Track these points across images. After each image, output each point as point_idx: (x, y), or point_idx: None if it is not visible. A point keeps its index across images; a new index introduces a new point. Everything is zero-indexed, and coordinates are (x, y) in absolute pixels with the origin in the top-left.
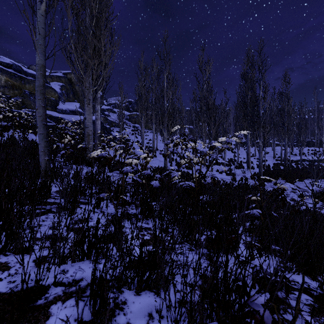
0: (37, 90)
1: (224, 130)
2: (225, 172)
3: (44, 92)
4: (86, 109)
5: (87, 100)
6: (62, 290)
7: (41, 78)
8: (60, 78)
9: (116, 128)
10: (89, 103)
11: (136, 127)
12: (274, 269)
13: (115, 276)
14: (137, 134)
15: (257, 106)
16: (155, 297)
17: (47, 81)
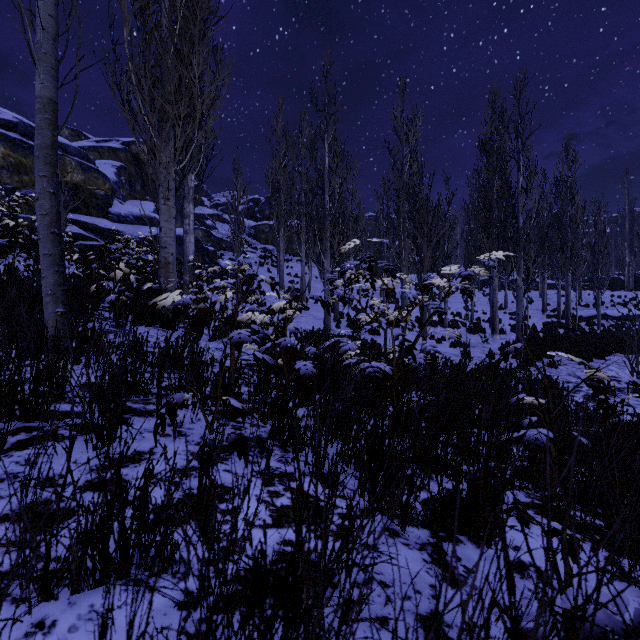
0: (37, 157)
1: (445, 256)
2: (457, 342)
3: (55, 161)
4: (163, 210)
5: (163, 192)
6: None
7: (48, 128)
8: (116, 152)
9: (228, 253)
10: (169, 197)
11: (268, 250)
12: None
13: (189, 634)
14: (271, 264)
15: (513, 206)
16: None
17: (90, 158)
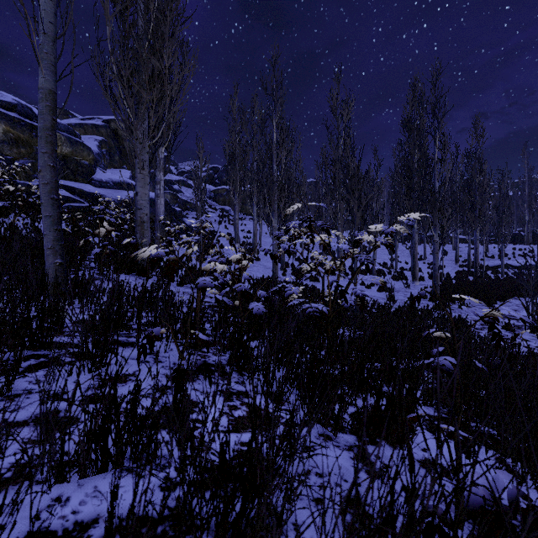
0: (40, 137)
1: (374, 215)
2: (381, 287)
3: (54, 140)
4: (139, 177)
5: (139, 163)
6: None
7: (48, 114)
8: (98, 128)
9: (192, 213)
10: (144, 167)
11: (226, 211)
12: (532, 513)
13: (170, 508)
14: (228, 222)
15: (430, 174)
16: None
17: (76, 133)
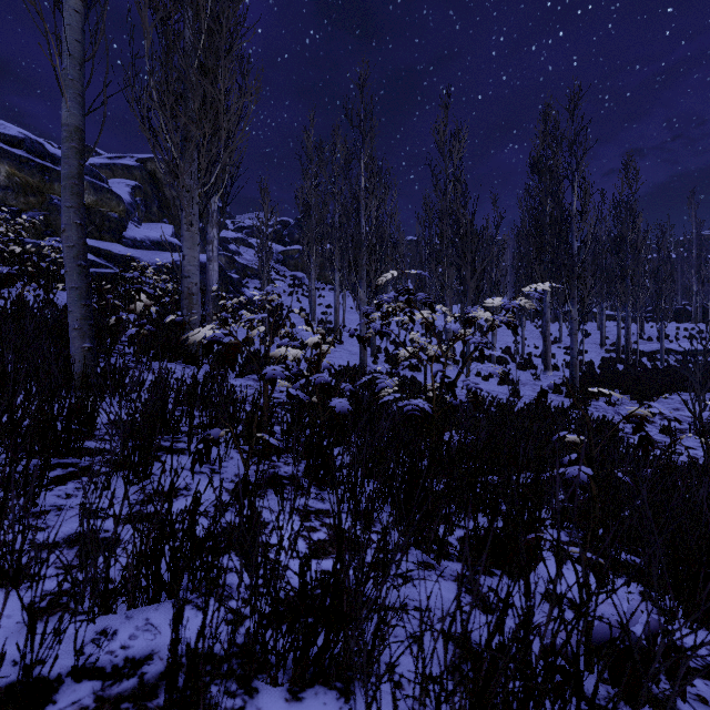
0: (64, 187)
1: (493, 284)
2: (500, 379)
3: (82, 191)
4: (186, 236)
5: (187, 217)
6: (93, 691)
7: (74, 157)
8: (131, 170)
9: (253, 281)
10: (192, 222)
11: (298, 278)
12: (663, 640)
13: (237, 644)
14: (301, 294)
15: (566, 230)
16: (340, 707)
17: (102, 177)
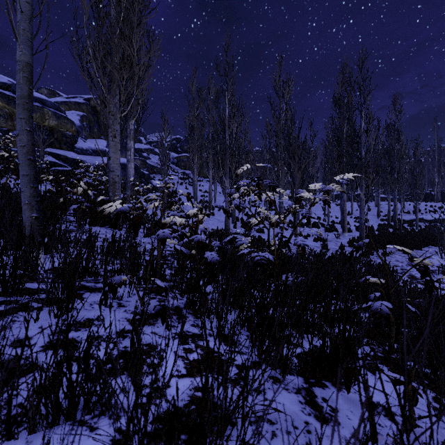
0: (17, 104)
1: (310, 177)
2: (319, 238)
3: (31, 107)
4: (111, 144)
5: (112, 132)
6: None
7: (25, 84)
8: (80, 105)
9: (158, 176)
10: (116, 135)
11: (186, 174)
12: None
13: None
14: (188, 184)
15: (357, 142)
16: None
17: (61, 109)
